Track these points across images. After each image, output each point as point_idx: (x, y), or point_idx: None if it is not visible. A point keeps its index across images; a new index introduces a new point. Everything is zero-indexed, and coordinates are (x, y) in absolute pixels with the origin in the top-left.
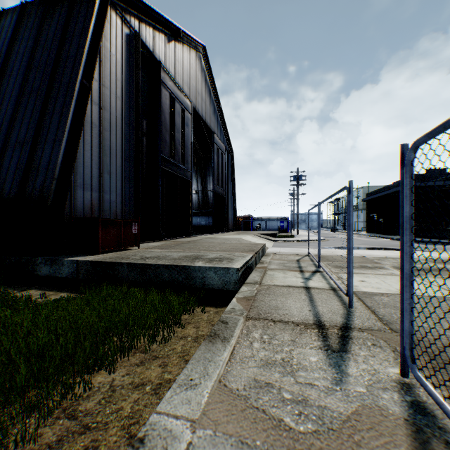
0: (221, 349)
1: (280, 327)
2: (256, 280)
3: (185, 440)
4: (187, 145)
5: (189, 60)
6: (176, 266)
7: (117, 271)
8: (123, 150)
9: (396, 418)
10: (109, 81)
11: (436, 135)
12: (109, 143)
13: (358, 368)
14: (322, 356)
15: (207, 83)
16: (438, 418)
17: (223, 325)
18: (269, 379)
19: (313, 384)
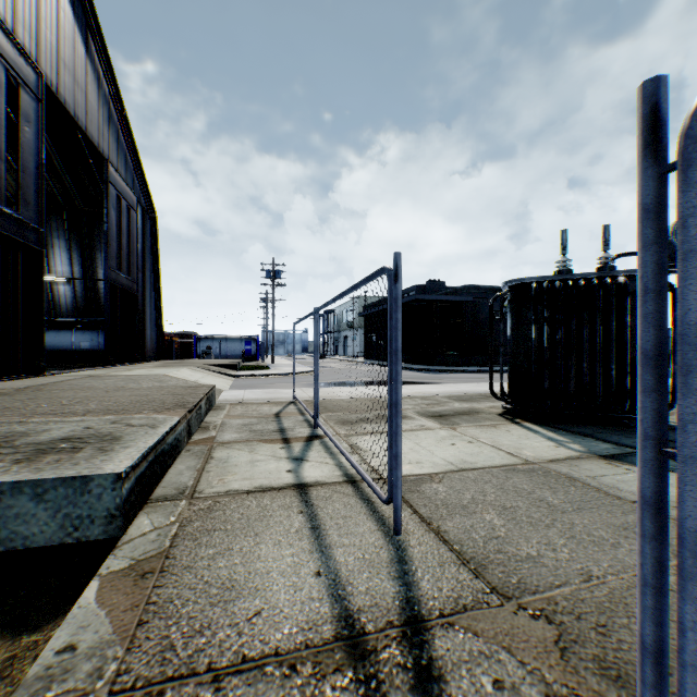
0: None
1: None
2: (183, 485)
3: None
4: (29, 166)
5: None
6: None
7: None
8: None
9: None
10: None
11: None
12: None
13: None
14: None
15: (90, 53)
16: None
17: None
18: None
19: None
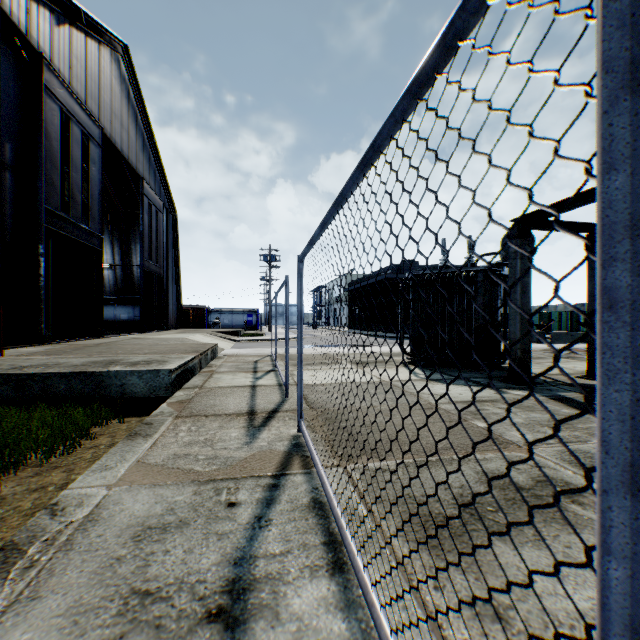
0: (143, 443)
1: (211, 419)
2: (197, 385)
3: (102, 495)
4: (95, 193)
5: (99, 60)
6: (79, 374)
7: None
8: None
9: (279, 452)
10: None
11: (305, 255)
12: None
13: (269, 433)
14: (243, 431)
15: (131, 101)
16: (306, 447)
17: (147, 426)
18: (189, 452)
19: (227, 448)
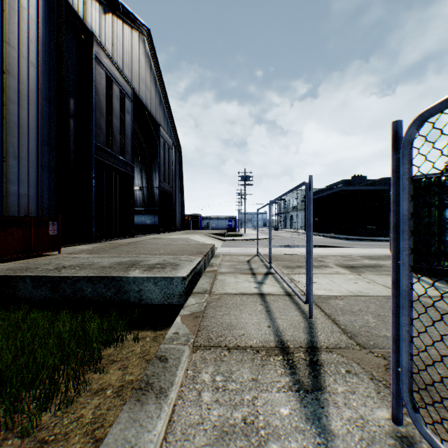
0: (154, 415)
1: (236, 357)
2: (205, 289)
3: None
4: (128, 134)
5: (131, 40)
6: (102, 278)
7: (15, 287)
8: (40, 131)
9: None
10: (17, 40)
11: None
12: (17, 119)
13: (342, 417)
14: (295, 402)
15: (152, 70)
16: None
17: (160, 365)
18: None
19: None
